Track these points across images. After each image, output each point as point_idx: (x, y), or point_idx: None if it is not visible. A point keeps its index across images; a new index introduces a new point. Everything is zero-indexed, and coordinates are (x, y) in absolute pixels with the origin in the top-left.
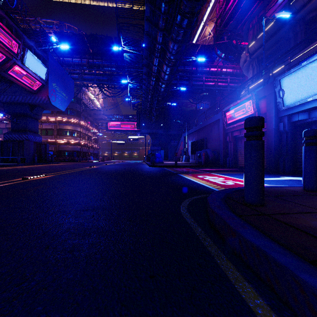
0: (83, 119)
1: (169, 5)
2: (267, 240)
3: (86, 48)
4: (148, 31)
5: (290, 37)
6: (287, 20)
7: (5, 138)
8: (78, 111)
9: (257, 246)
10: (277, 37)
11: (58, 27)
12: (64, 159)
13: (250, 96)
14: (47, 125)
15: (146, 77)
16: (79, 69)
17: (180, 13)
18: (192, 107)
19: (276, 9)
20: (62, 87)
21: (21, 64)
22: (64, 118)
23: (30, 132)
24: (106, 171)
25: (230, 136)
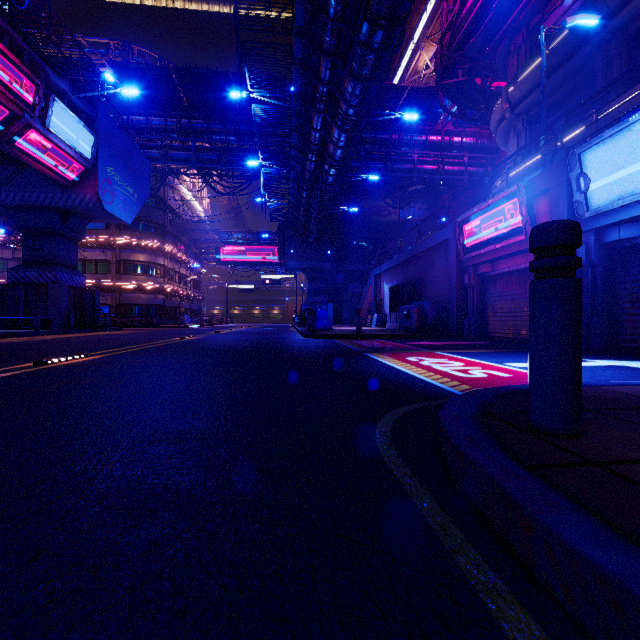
0: (170, 241)
1: (345, 2)
2: (635, 557)
3: (175, 96)
4: (302, 58)
5: (595, 68)
6: (589, 33)
7: (11, 280)
8: (159, 225)
9: (616, 579)
10: (568, 70)
11: (119, 54)
12: (130, 321)
13: (515, 191)
14: (97, 253)
15: (297, 154)
16: (162, 138)
17: (368, 18)
18: (392, 216)
19: (566, 12)
20: (126, 175)
21: (42, 126)
22: (131, 239)
23: (61, 268)
24: (213, 346)
25: (471, 275)
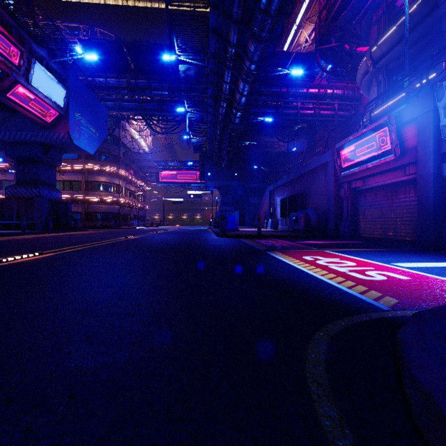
0: (123, 167)
1: None
2: None
3: (125, 63)
4: (216, 27)
5: (443, 28)
6: (439, 1)
7: (8, 195)
8: (115, 156)
9: None
10: (420, 31)
11: (86, 35)
12: (95, 224)
13: (385, 121)
14: (72, 176)
15: (213, 102)
16: (116, 93)
17: None
18: (281, 148)
19: None
20: (89, 119)
21: (26, 82)
22: (96, 166)
23: (43, 186)
24: (147, 244)
25: (345, 189)
